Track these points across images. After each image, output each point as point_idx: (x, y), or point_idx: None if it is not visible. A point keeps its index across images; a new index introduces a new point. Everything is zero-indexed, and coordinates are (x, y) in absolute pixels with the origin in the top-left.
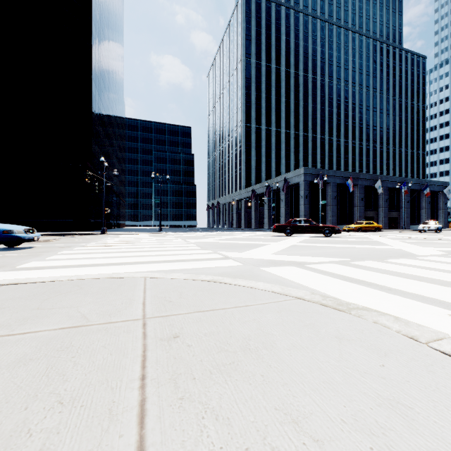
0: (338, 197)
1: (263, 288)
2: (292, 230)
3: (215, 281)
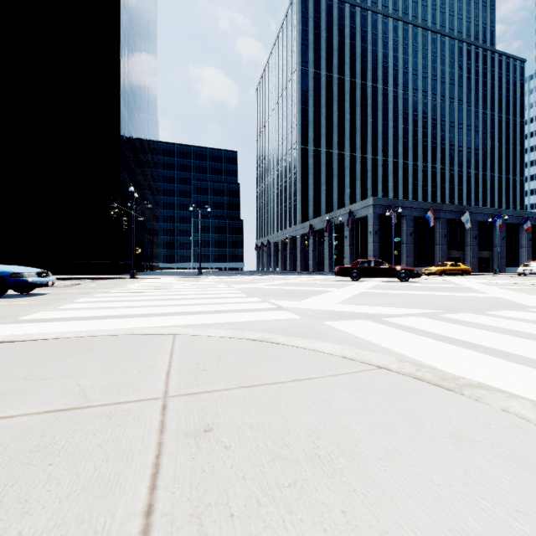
0: (415, 233)
1: (330, 352)
2: (359, 274)
3: (265, 340)
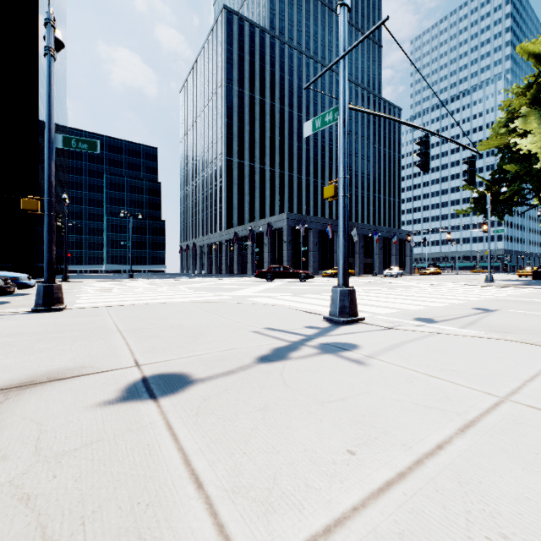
0: (320, 243)
1: (245, 303)
2: (272, 276)
3: (222, 302)
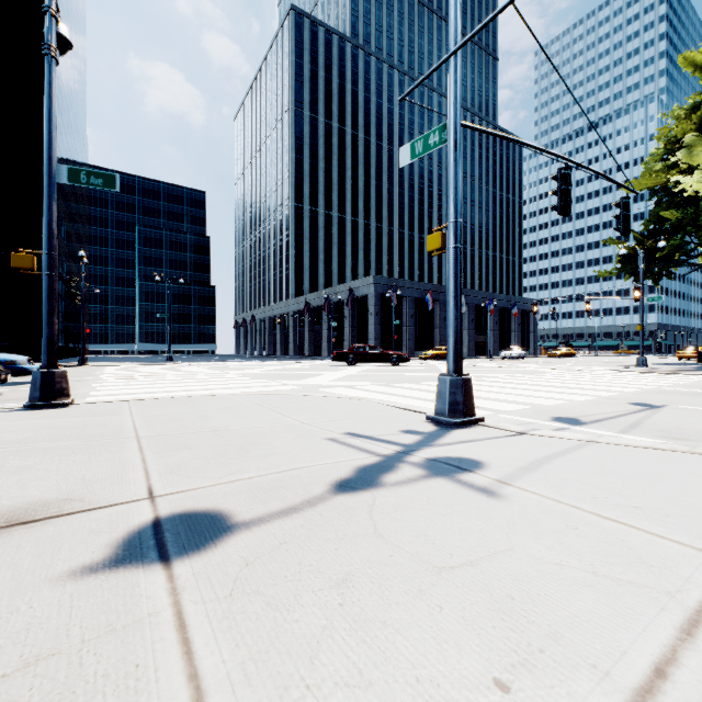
0: (417, 315)
1: (319, 395)
2: (355, 359)
3: (286, 394)
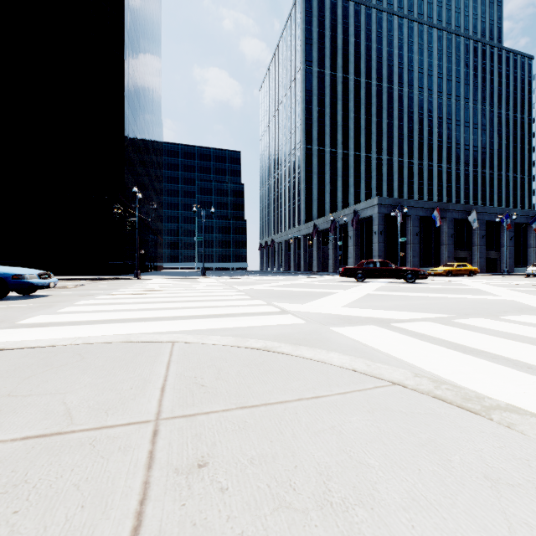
0: (421, 233)
1: (338, 364)
2: (364, 275)
3: (268, 350)
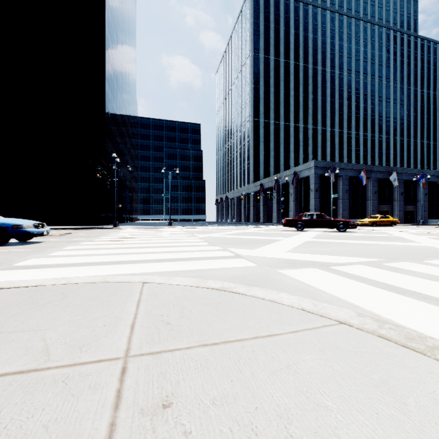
0: (350, 191)
1: (288, 303)
2: (303, 225)
3: (226, 290)
